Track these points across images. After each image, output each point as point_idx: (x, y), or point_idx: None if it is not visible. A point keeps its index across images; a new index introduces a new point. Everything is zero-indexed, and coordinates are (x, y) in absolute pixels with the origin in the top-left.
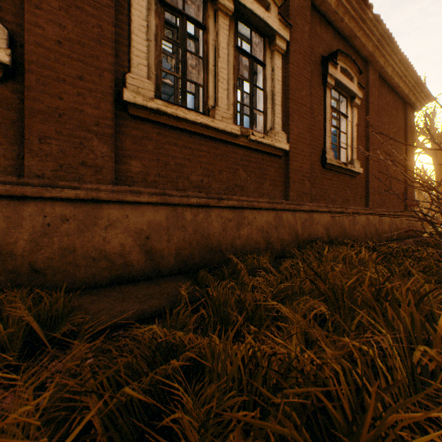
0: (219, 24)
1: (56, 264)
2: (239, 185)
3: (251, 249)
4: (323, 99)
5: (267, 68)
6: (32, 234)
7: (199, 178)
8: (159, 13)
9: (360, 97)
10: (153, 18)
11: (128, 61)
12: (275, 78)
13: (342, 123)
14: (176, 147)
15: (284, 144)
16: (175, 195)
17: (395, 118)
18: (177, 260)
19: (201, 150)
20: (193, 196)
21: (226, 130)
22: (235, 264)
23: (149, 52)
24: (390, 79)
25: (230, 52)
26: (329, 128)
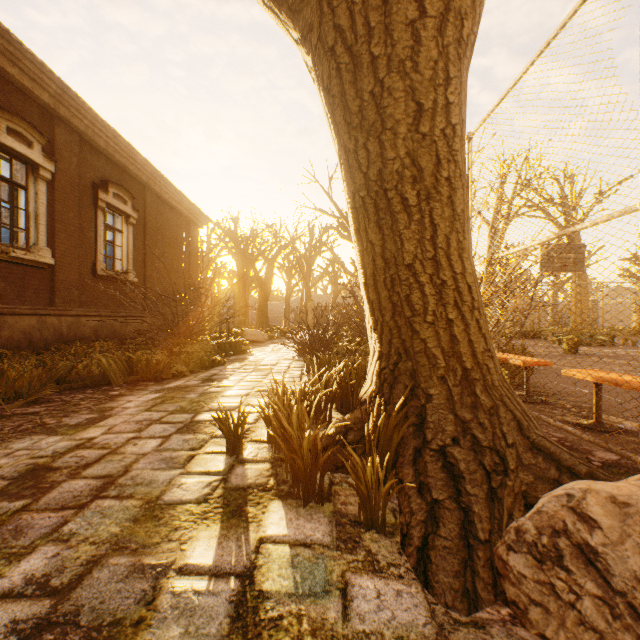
0: None
1: None
2: None
3: (13, 347)
4: (96, 218)
5: (31, 192)
6: None
7: None
8: None
9: (136, 218)
10: None
11: None
12: (41, 201)
13: (120, 237)
14: None
15: (50, 259)
16: None
17: (179, 233)
18: None
19: None
20: None
21: None
22: (1, 355)
23: None
24: (170, 202)
25: None
26: (101, 244)
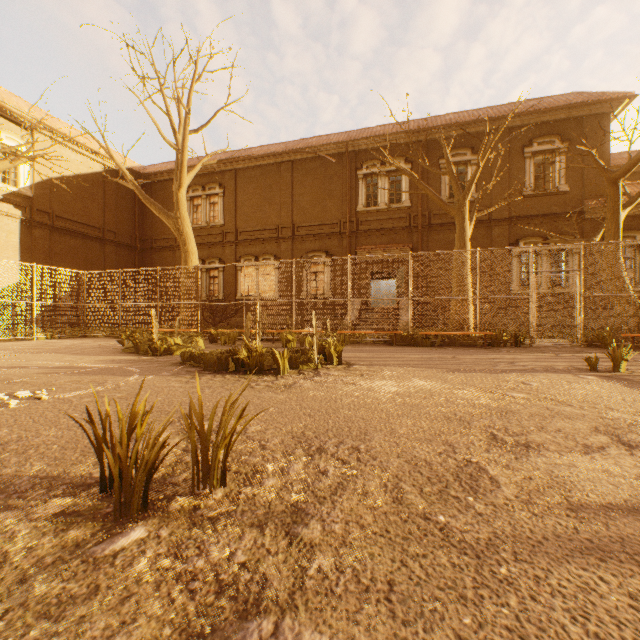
0: None
1: (591, 328)
2: None
3: None
4: None
5: None
6: (586, 322)
7: None
8: None
9: None
10: None
11: None
12: None
13: None
14: None
15: None
16: None
17: None
18: None
19: None
20: None
21: None
22: None
23: None
24: None
25: None
26: None
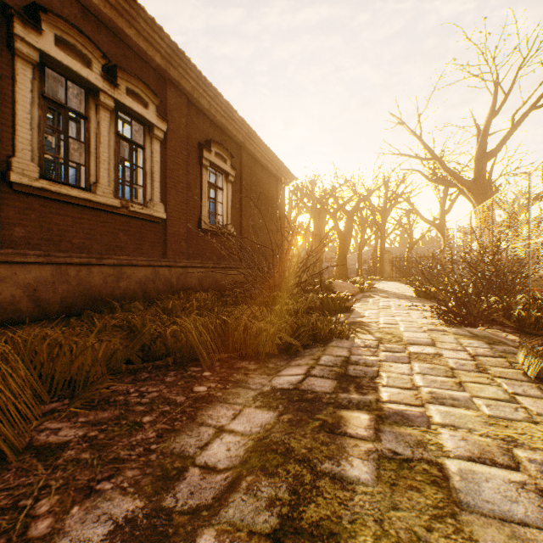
0: (101, 116)
1: None
2: (120, 246)
3: (130, 297)
4: (200, 176)
5: (147, 151)
6: None
7: (81, 241)
8: (42, 106)
9: (234, 176)
10: (37, 110)
11: (12, 145)
12: (155, 160)
13: (220, 194)
14: (59, 216)
15: (162, 214)
16: (60, 256)
17: (268, 191)
18: (62, 306)
19: (83, 218)
20: (77, 256)
21: (107, 204)
22: (113, 306)
23: (33, 137)
24: (261, 161)
25: (111, 137)
26: (205, 200)
